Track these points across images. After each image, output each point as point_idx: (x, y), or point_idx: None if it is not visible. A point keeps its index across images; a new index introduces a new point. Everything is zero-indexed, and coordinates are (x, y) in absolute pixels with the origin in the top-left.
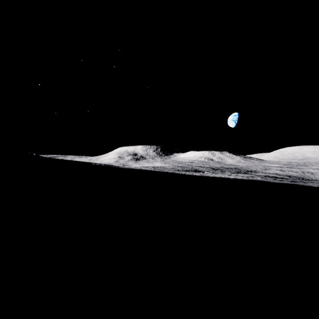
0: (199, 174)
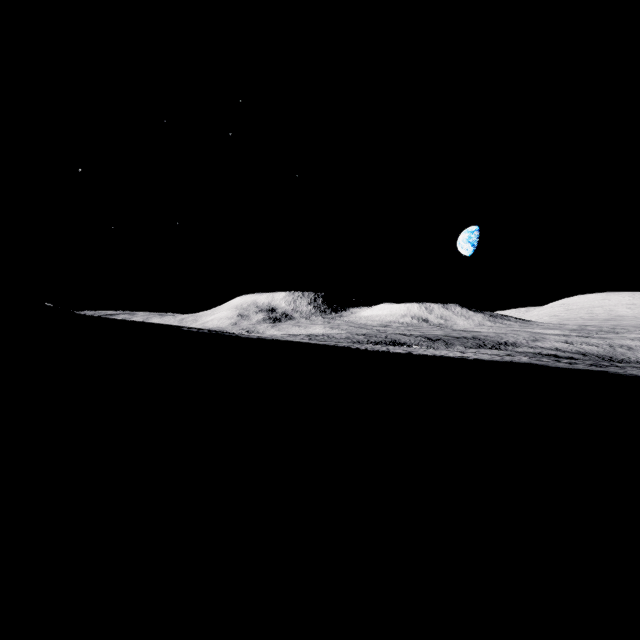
0: (401, 350)
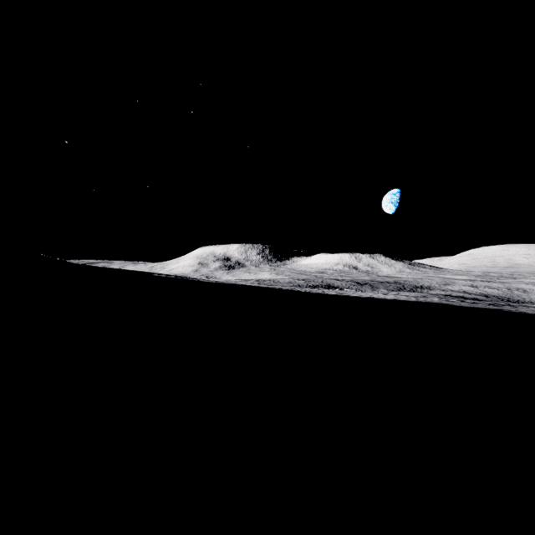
0: (334, 293)
